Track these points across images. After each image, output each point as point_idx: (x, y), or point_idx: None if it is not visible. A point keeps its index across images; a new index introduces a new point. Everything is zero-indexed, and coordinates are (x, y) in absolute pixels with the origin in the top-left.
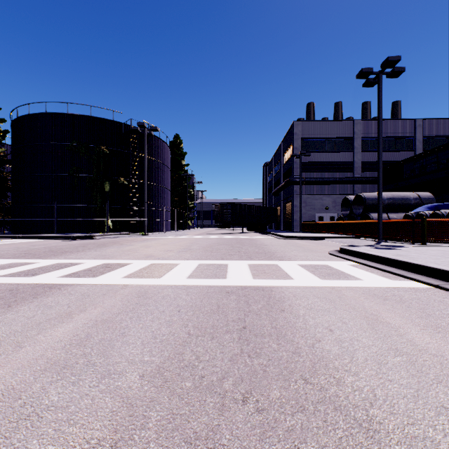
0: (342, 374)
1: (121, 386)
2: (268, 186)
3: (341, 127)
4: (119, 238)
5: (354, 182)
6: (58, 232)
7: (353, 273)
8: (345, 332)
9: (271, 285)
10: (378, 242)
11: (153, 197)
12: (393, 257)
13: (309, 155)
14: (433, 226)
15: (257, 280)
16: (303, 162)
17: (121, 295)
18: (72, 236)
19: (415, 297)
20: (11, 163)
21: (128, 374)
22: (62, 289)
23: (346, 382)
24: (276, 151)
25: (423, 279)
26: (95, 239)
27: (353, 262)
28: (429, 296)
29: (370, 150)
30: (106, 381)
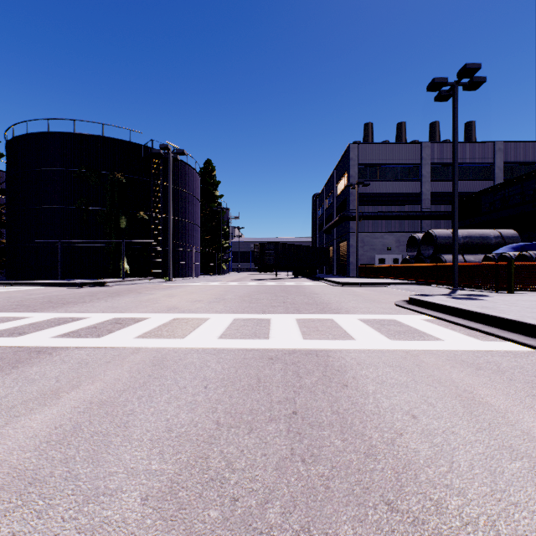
0: (441, 494)
1: (111, 518)
2: (318, 223)
3: (406, 151)
4: (137, 285)
5: (422, 218)
6: (63, 278)
7: (430, 331)
8: (434, 420)
9: (327, 347)
10: (453, 290)
11: (180, 235)
12: (479, 310)
13: (368, 184)
14: (521, 270)
15: (309, 341)
16: (360, 193)
17: (130, 363)
18: (80, 283)
19: (517, 365)
20: (6, 194)
21: (124, 495)
22: (53, 354)
23: (450, 508)
24: (328, 180)
25: (521, 339)
26: (108, 286)
27: (428, 316)
28: (533, 363)
29: (441, 179)
30: (90, 508)
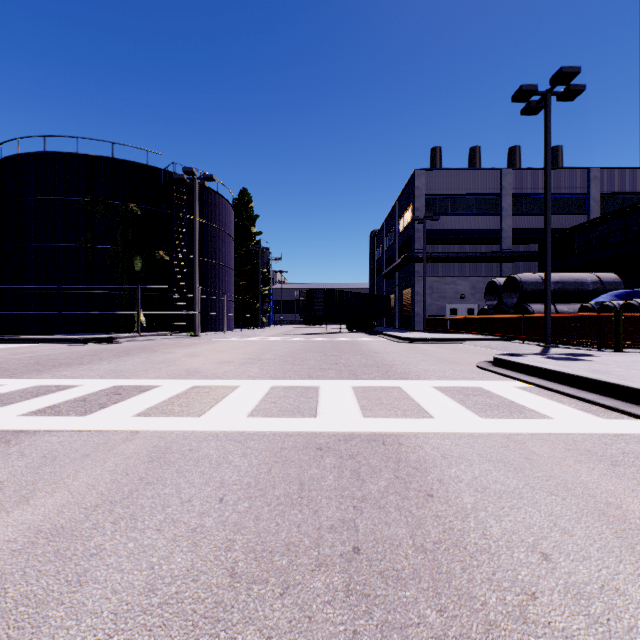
0: None
1: None
2: (376, 265)
3: (483, 179)
4: (154, 342)
5: (502, 259)
6: (63, 332)
7: (531, 405)
8: (579, 564)
9: (397, 430)
10: (545, 347)
11: (209, 280)
12: (591, 375)
13: (438, 219)
14: (630, 323)
15: (371, 421)
16: (428, 229)
17: (116, 458)
18: (82, 339)
19: None
20: None
21: None
22: (11, 443)
23: None
24: (389, 215)
25: None
26: (117, 343)
27: (522, 383)
28: None
29: (525, 213)
30: None
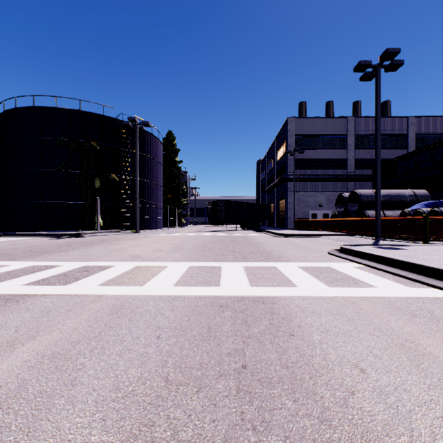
0: None
1: None
2: (261, 184)
3: (334, 124)
4: (109, 236)
5: (348, 179)
6: (46, 230)
7: (363, 278)
8: (383, 375)
9: (273, 294)
10: (376, 240)
11: (146, 194)
12: (404, 258)
13: (303, 152)
14: (434, 223)
15: (256, 288)
16: (297, 159)
17: (89, 311)
18: (59, 234)
19: None
20: None
21: None
22: (19, 302)
23: None
24: (270, 149)
25: None
26: (84, 237)
27: (358, 264)
28: None
29: (364, 147)
30: None
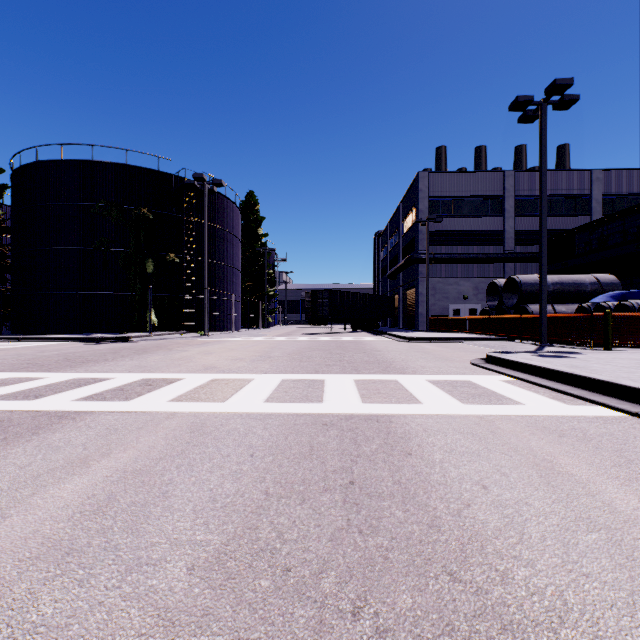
0: (508, 565)
1: (156, 586)
2: (381, 266)
3: (485, 181)
4: (167, 341)
5: (505, 260)
6: (79, 332)
7: (510, 394)
8: (507, 491)
9: (390, 412)
10: (541, 346)
11: (217, 281)
12: (567, 369)
13: (440, 221)
14: (621, 323)
15: (369, 406)
16: (431, 231)
17: (165, 429)
18: (99, 338)
19: (606, 432)
20: (12, 232)
21: (168, 565)
22: (77, 419)
23: (516, 579)
24: (393, 216)
25: (614, 403)
26: (133, 342)
27: (508, 377)
28: (625, 430)
29: (527, 214)
30: (134, 577)
